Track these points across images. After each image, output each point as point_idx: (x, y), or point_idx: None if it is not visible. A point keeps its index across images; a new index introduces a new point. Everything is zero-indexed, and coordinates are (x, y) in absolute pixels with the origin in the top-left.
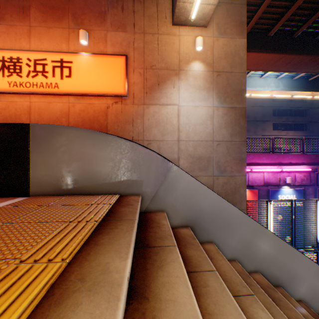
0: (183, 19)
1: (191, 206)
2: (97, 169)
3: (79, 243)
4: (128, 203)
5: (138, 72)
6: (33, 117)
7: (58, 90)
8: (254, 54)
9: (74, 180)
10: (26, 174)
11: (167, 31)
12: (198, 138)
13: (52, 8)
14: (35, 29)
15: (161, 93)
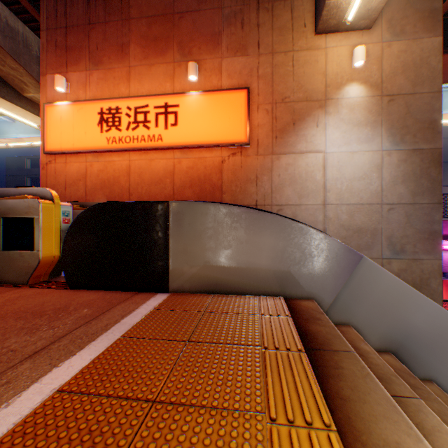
0: (333, 23)
1: (392, 321)
2: (252, 260)
3: (318, 394)
4: (310, 315)
5: (263, 109)
6: (133, 179)
7: (161, 144)
8: (447, 56)
9: (221, 274)
10: (164, 264)
11: (307, 45)
12: (356, 200)
13: (154, 39)
14: (135, 69)
15: (297, 137)
